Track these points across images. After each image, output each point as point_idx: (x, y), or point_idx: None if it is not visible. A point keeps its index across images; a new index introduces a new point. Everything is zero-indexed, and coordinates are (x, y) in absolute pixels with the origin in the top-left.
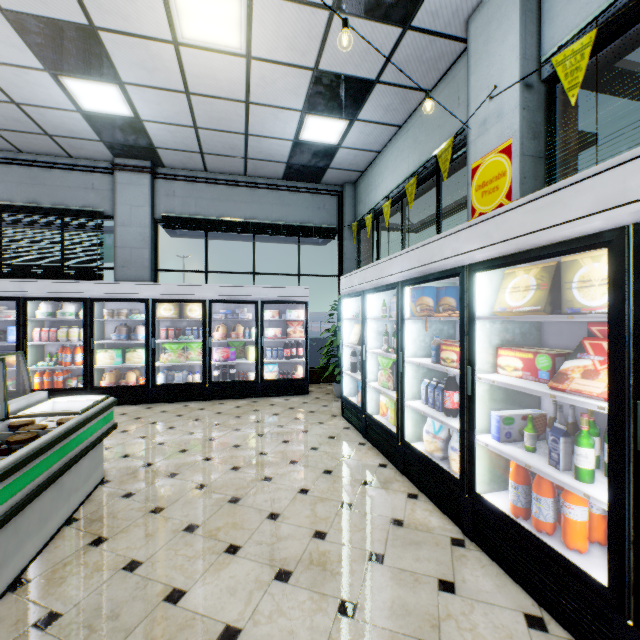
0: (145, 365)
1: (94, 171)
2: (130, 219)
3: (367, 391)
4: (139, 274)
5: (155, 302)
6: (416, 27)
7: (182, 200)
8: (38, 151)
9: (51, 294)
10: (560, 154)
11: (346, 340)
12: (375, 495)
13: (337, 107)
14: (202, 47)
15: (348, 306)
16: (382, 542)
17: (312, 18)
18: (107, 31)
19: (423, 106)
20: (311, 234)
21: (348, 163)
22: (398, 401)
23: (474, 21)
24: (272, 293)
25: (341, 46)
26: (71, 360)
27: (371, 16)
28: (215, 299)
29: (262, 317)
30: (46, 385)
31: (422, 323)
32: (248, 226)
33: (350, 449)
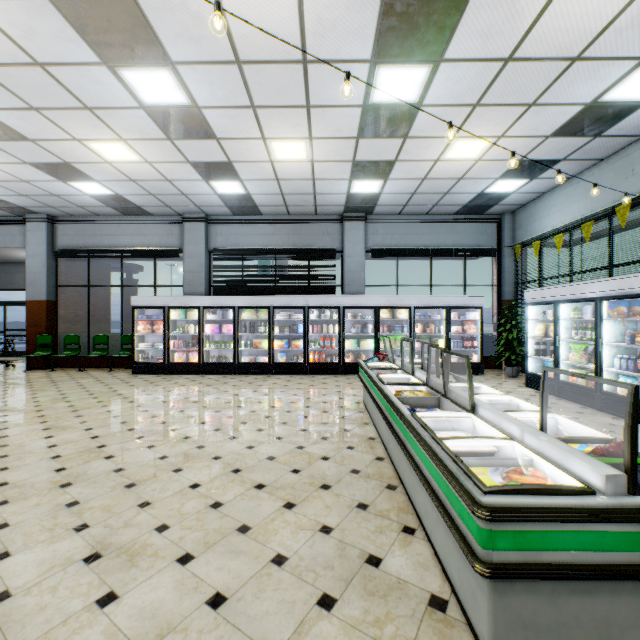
0: (373, 349)
1: (329, 222)
2: (352, 253)
3: (558, 366)
4: (358, 289)
5: (379, 308)
6: (604, 135)
7: (382, 236)
8: (299, 214)
9: (322, 304)
10: None
11: (529, 334)
12: (590, 416)
13: (524, 174)
14: (451, 160)
15: (530, 310)
16: (609, 428)
17: (532, 141)
18: (401, 161)
19: (595, 168)
20: (476, 254)
21: (514, 201)
22: (596, 368)
23: None
24: (456, 301)
25: (545, 149)
26: (329, 345)
27: (573, 135)
28: (417, 306)
29: (449, 318)
30: (316, 360)
31: (613, 322)
32: (428, 251)
33: (552, 401)
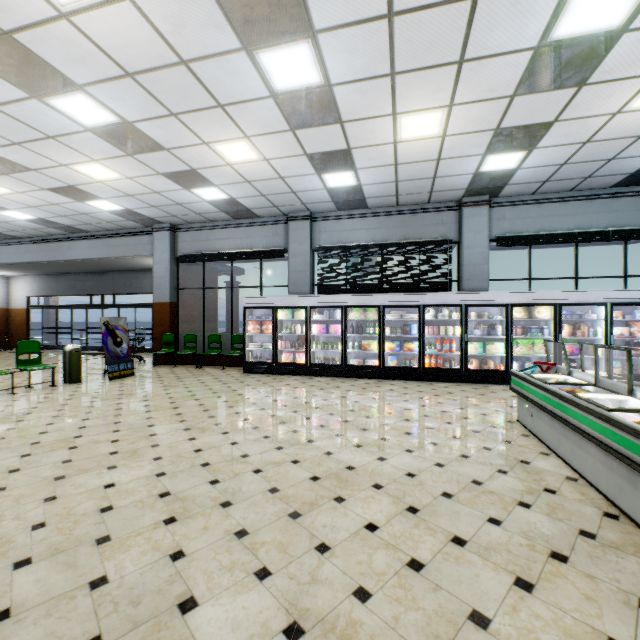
0: (504, 355)
1: (443, 210)
2: (473, 243)
3: None
4: (480, 284)
5: (512, 306)
6: None
7: (510, 222)
8: (409, 203)
9: (439, 302)
10: None
11: None
12: None
13: None
14: (639, 110)
15: None
16: None
17: None
18: (562, 121)
19: None
20: None
21: None
22: None
23: None
24: (621, 296)
25: None
26: (448, 349)
27: None
28: (564, 303)
29: (610, 318)
30: (432, 365)
31: None
32: (574, 236)
33: None
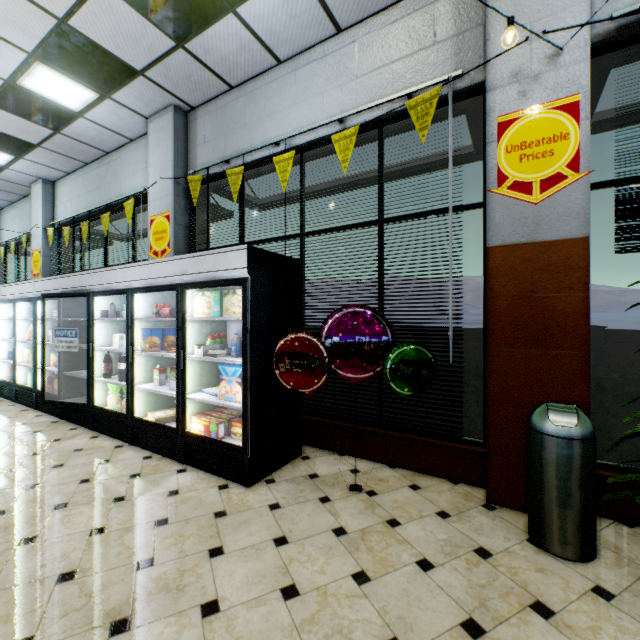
0: None
1: None
2: None
3: None
4: None
5: None
6: (0, 178)
7: None
8: None
9: None
10: (67, 257)
11: None
12: None
13: None
14: None
15: None
16: None
17: None
18: None
19: (25, 201)
20: None
21: None
22: None
23: (33, 188)
24: None
25: None
26: None
27: None
28: None
29: None
30: None
31: None
32: None
33: None
